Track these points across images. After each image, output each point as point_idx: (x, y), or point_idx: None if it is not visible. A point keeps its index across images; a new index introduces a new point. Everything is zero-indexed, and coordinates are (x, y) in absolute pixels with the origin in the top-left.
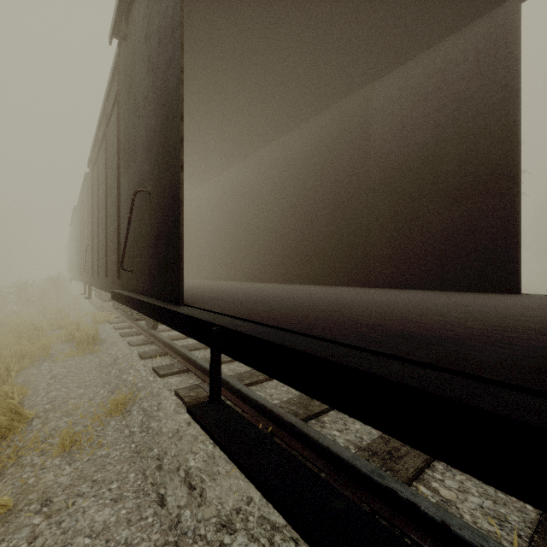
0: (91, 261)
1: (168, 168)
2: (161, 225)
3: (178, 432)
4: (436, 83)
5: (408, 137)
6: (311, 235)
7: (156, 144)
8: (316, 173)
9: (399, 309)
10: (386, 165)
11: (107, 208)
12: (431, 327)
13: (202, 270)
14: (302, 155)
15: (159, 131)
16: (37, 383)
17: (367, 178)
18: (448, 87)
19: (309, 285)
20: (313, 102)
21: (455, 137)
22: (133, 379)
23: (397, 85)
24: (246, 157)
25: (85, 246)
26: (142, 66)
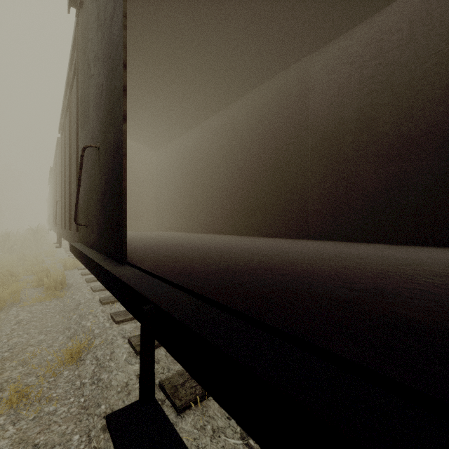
0: (61, 215)
1: (113, 121)
2: (107, 180)
3: (127, 385)
4: (371, 52)
5: (345, 102)
6: (255, 192)
7: (103, 98)
8: (259, 136)
9: (358, 270)
10: (324, 128)
11: (70, 168)
12: (425, 307)
13: (160, 222)
14: (246, 122)
15: (105, 85)
16: (1, 329)
17: (306, 140)
18: (382, 55)
19: (254, 237)
20: (256, 74)
21: (389, 101)
22: (89, 326)
23: (334, 56)
24: (197, 124)
25: (57, 202)
26: (93, 25)
